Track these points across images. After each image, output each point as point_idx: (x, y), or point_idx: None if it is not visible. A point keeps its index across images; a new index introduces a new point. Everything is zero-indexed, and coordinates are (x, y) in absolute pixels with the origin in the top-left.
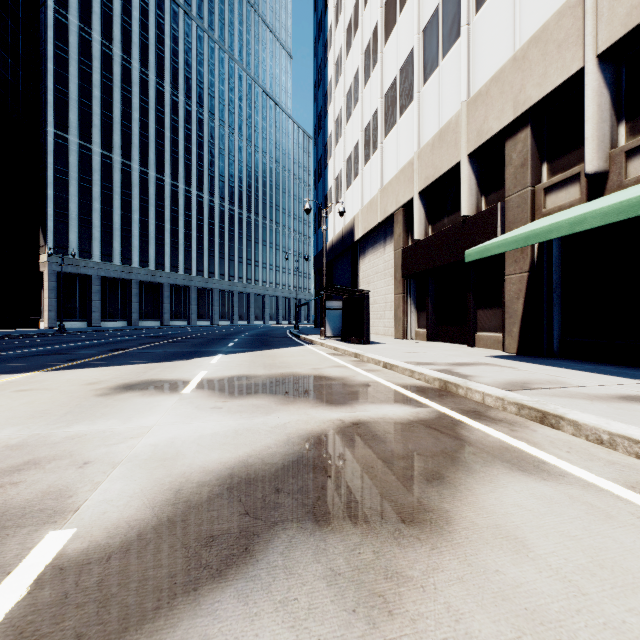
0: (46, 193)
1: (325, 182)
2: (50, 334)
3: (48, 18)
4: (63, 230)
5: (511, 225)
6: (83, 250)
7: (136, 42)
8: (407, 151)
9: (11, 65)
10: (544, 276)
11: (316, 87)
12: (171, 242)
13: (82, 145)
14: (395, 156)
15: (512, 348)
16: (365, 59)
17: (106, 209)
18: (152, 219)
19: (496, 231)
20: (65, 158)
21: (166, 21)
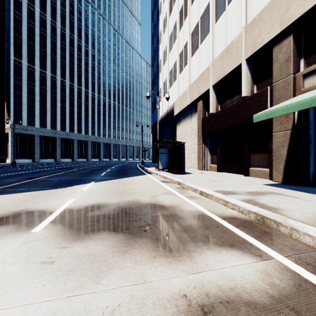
0: (9, 91)
1: (158, 85)
2: (6, 166)
3: None
4: (19, 111)
5: (277, 100)
6: (30, 121)
7: (59, 13)
8: (205, 63)
9: None
10: (302, 132)
11: (153, 36)
12: (78, 118)
13: (29, 66)
14: (198, 66)
15: (278, 178)
16: (180, 15)
17: (42, 100)
18: (67, 106)
19: (267, 104)
20: (20, 72)
21: (75, 3)
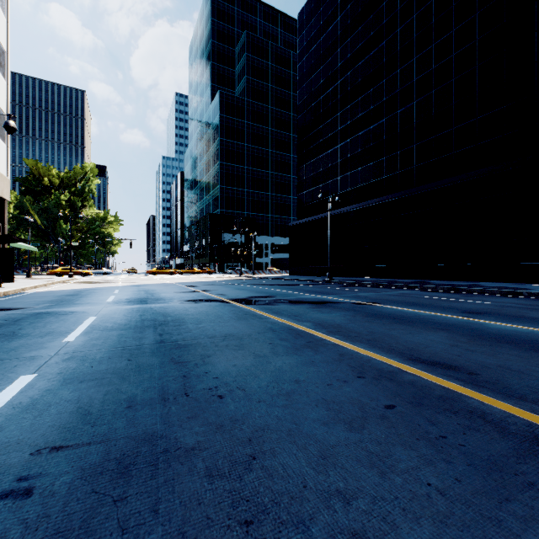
0: None
1: None
2: None
3: None
4: None
5: None
6: None
7: None
8: None
9: None
10: None
11: None
12: None
13: None
14: None
15: None
16: None
17: None
18: None
19: None
20: None
21: None
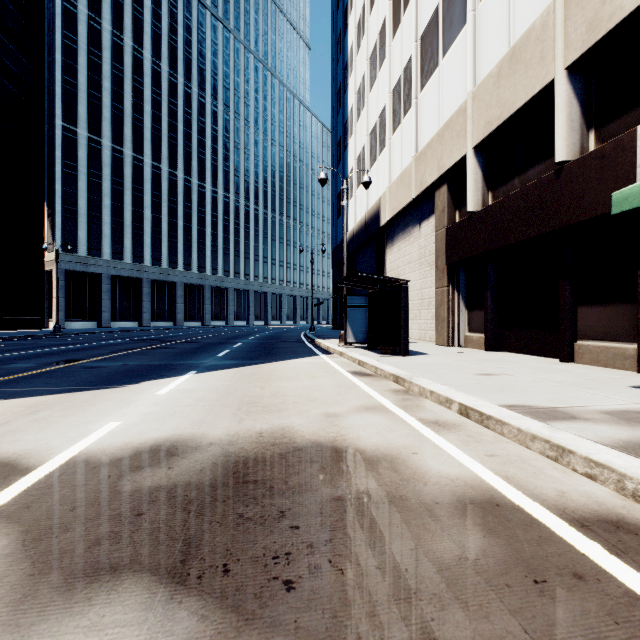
0: (54, 188)
1: (345, 165)
2: (40, 336)
3: (56, 7)
4: (72, 227)
5: None
6: (92, 248)
7: (148, 32)
8: (454, 97)
9: (12, 51)
10: None
11: (335, 62)
12: (184, 239)
13: (91, 139)
14: (436, 109)
15: None
16: (394, 4)
17: (116, 205)
18: (164, 215)
19: (632, 174)
20: (74, 152)
21: (179, 10)
